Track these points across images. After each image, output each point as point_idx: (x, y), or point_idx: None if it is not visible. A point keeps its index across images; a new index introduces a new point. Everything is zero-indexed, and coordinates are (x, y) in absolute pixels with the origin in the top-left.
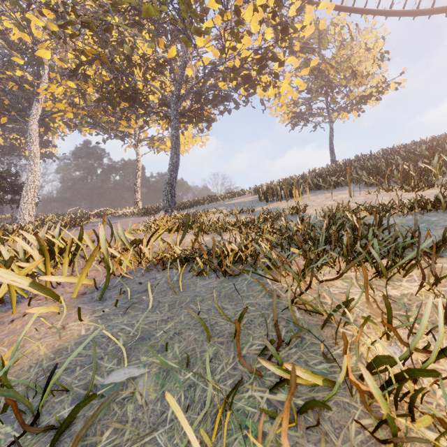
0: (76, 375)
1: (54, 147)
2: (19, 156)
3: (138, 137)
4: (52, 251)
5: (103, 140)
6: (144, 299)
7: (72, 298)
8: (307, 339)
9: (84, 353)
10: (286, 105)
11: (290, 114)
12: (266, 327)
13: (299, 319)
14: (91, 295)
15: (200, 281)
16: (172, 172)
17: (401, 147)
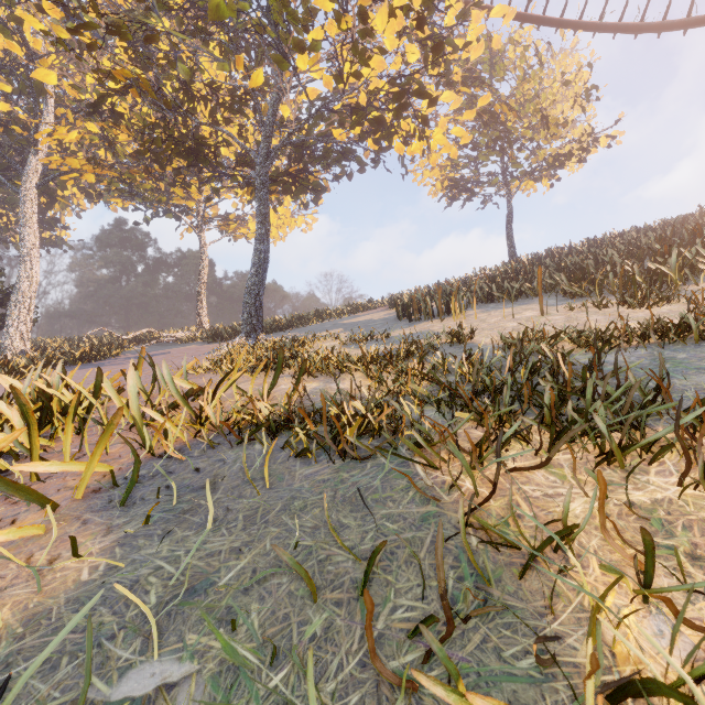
0: (59, 678)
1: (64, 228)
2: (6, 243)
3: (203, 216)
4: (47, 410)
5: (146, 218)
6: (201, 503)
7: (76, 500)
8: (496, 597)
9: (82, 623)
10: (439, 167)
11: (446, 182)
12: (419, 567)
13: (478, 551)
14: (108, 493)
15: (300, 468)
16: (258, 272)
17: (617, 236)
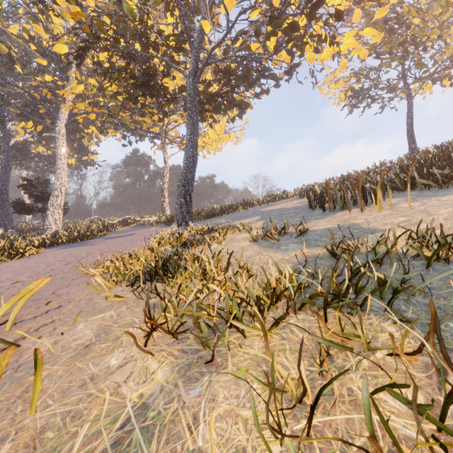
0: None
1: (93, 154)
2: None
3: (165, 136)
4: None
5: (129, 141)
6: None
7: None
8: None
9: None
10: (343, 79)
11: (349, 92)
12: None
13: None
14: None
15: None
16: (187, 171)
17: None
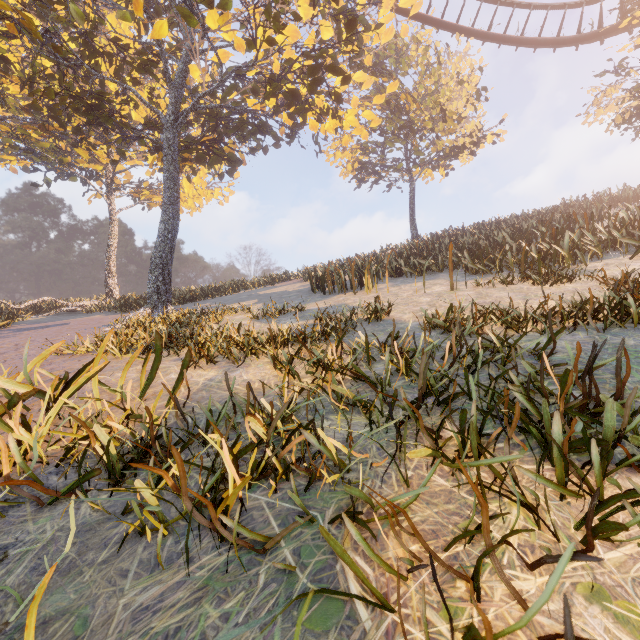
0: None
1: None
2: None
3: (112, 181)
4: None
5: (45, 179)
6: None
7: None
8: None
9: None
10: (350, 149)
11: (356, 165)
12: None
13: None
14: None
15: (132, 584)
16: (166, 239)
17: (501, 221)
